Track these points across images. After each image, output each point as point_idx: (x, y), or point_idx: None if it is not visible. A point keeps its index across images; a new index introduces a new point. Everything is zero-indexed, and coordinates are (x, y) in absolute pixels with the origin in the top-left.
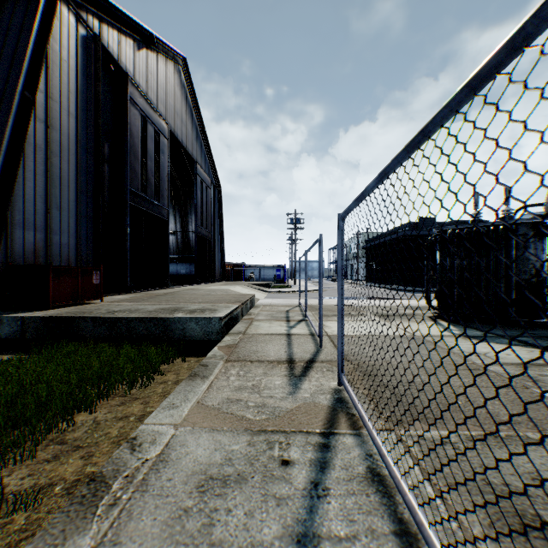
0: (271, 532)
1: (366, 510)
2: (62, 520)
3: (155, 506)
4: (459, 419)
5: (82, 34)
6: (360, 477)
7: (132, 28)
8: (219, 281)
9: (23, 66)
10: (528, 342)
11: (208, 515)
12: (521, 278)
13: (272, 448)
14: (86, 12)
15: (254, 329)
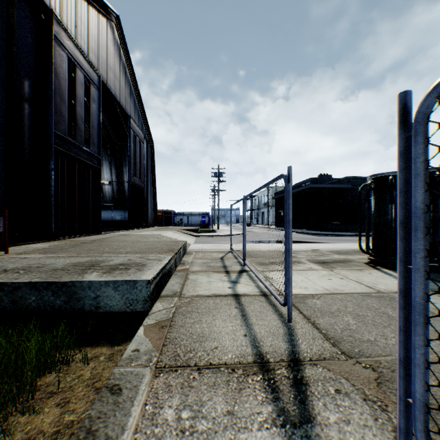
0: None
1: None
2: None
3: None
4: None
5: None
6: None
7: None
8: (152, 226)
9: None
10: None
11: None
12: None
13: None
14: None
15: (192, 287)
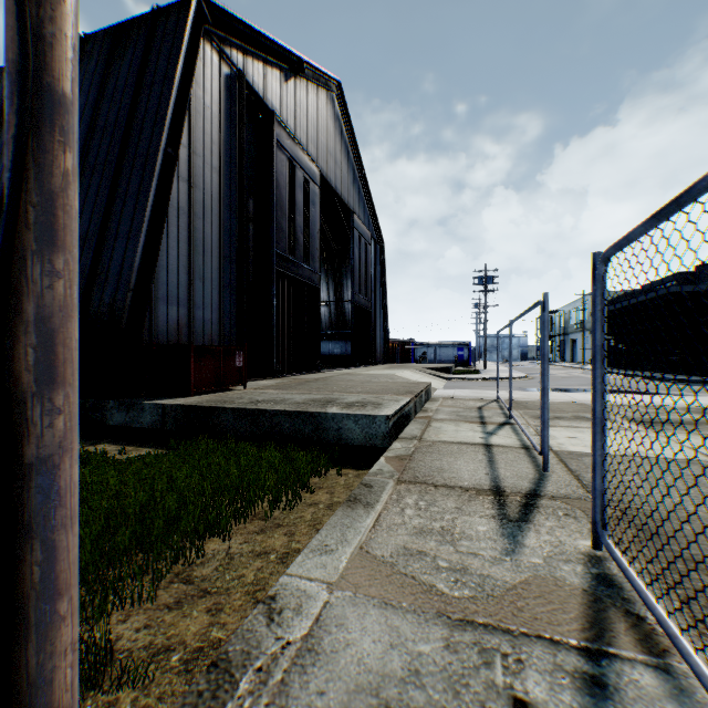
0: None
1: None
2: None
3: None
4: None
5: (225, 73)
6: None
7: (278, 56)
8: (381, 363)
9: (166, 119)
10: None
11: None
12: None
13: (490, 664)
14: (229, 47)
15: (434, 433)
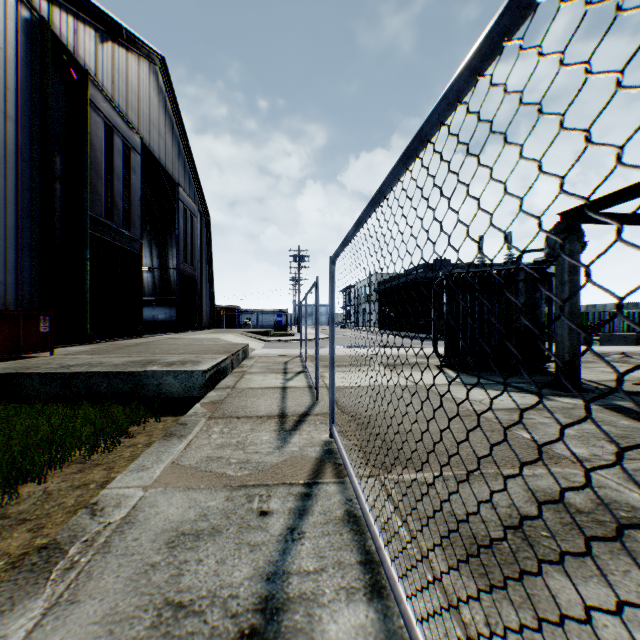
0: (241, 574)
1: (337, 547)
2: (10, 588)
3: (119, 565)
4: (441, 462)
5: (25, 17)
6: (336, 520)
7: (93, 15)
8: (208, 328)
9: None
10: (524, 388)
11: (177, 566)
12: (522, 324)
13: (252, 501)
14: None
15: (245, 383)
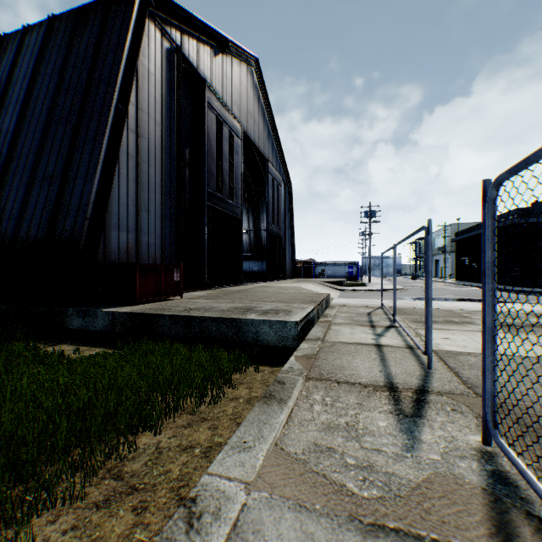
0: None
1: None
2: None
3: None
4: None
5: (166, 47)
6: None
7: (209, 36)
8: (290, 278)
9: (117, 82)
10: None
11: None
12: None
13: None
14: (169, 26)
15: (334, 335)
